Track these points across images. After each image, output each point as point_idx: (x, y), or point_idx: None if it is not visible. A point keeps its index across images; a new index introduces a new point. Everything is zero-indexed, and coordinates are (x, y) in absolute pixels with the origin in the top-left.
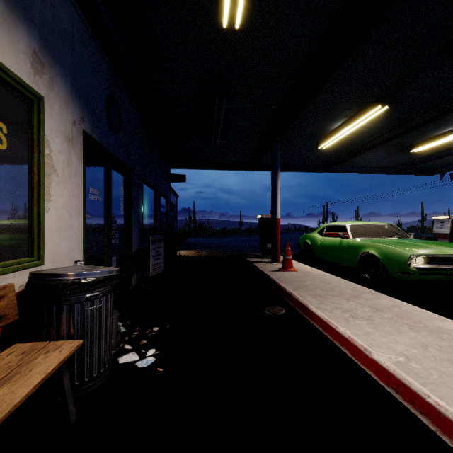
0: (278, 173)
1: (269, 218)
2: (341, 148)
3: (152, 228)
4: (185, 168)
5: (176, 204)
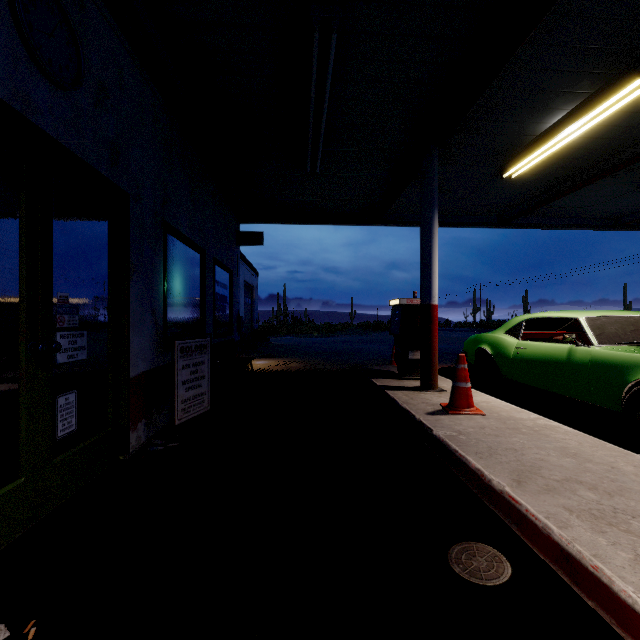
0: (434, 217)
1: (413, 305)
2: (543, 177)
3: (196, 324)
4: (263, 221)
5: (255, 286)
